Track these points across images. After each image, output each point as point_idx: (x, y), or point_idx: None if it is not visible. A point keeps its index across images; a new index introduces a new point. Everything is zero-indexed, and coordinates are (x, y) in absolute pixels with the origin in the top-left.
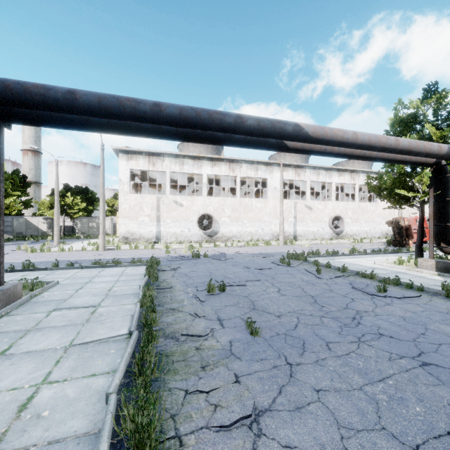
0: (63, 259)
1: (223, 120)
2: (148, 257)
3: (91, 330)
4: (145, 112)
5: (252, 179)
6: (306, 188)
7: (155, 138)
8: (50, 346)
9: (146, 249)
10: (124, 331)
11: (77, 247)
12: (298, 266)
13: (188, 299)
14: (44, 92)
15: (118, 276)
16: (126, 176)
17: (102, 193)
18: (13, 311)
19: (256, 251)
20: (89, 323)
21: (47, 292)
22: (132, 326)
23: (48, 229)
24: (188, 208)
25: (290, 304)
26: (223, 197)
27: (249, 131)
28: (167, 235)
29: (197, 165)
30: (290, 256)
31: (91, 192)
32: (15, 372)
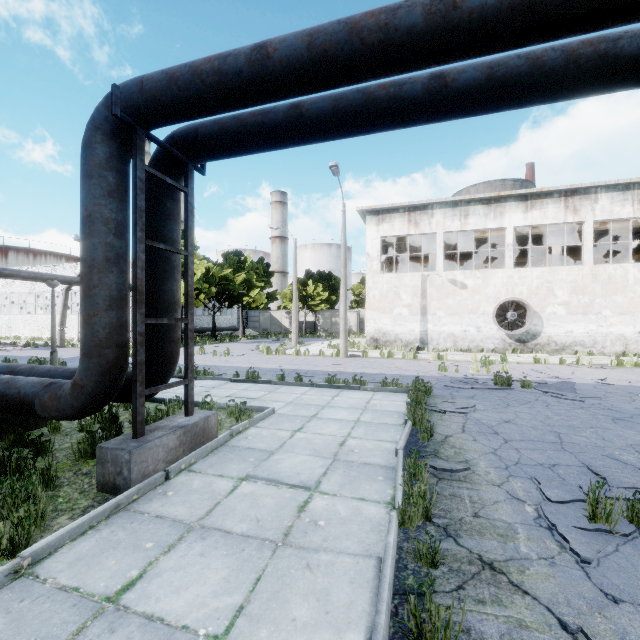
0: (294, 368)
1: None
2: (408, 375)
3: (281, 589)
4: (412, 27)
5: (623, 224)
6: None
7: (432, 118)
8: (192, 615)
9: (405, 360)
10: None
11: (315, 350)
12: None
13: (525, 528)
14: (219, 65)
15: (359, 411)
16: (376, 247)
17: (343, 274)
18: (198, 462)
19: None
20: (285, 551)
21: (254, 429)
22: (376, 638)
23: (290, 325)
24: (476, 291)
25: None
26: (551, 267)
27: None
28: (438, 338)
29: (494, 213)
30: None
31: (335, 278)
32: None
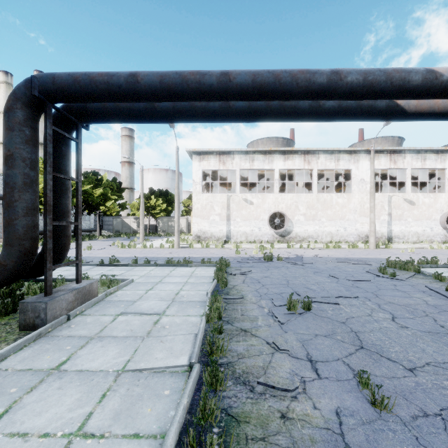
0: (143, 256)
1: (311, 80)
2: (217, 257)
3: (149, 350)
4: (211, 85)
5: (332, 171)
6: (406, 177)
7: (224, 121)
8: (104, 366)
9: (216, 249)
10: (184, 360)
11: (157, 244)
12: (409, 279)
13: (262, 316)
14: (108, 79)
15: (187, 277)
16: (199, 176)
17: (177, 193)
18: (87, 310)
19: (340, 255)
20: (149, 338)
21: (121, 291)
22: (193, 354)
23: (138, 227)
24: (259, 206)
25: (423, 347)
26: (297, 193)
27: (349, 92)
28: (237, 235)
29: (268, 160)
30: (392, 264)
31: (171, 194)
32: (57, 402)
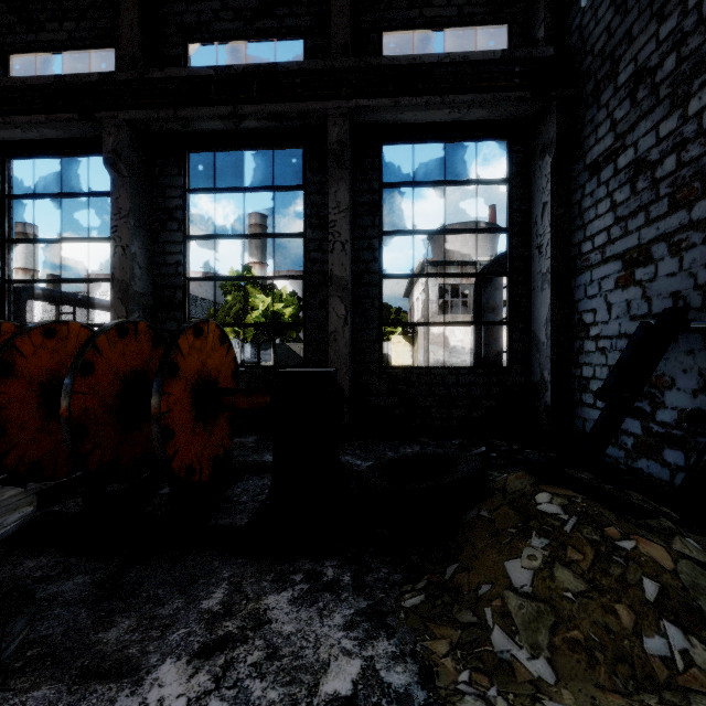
0: None
1: None
2: None
3: None
4: None
5: None
6: None
7: None
8: None
9: None
10: None
11: None
12: None
13: None
14: None
15: None
16: (435, 293)
17: (426, 316)
18: None
19: None
20: None
21: None
22: None
23: None
24: None
25: None
26: None
27: None
28: None
29: None
30: None
31: None
32: None
